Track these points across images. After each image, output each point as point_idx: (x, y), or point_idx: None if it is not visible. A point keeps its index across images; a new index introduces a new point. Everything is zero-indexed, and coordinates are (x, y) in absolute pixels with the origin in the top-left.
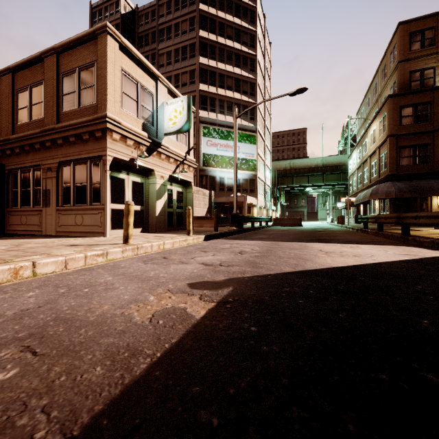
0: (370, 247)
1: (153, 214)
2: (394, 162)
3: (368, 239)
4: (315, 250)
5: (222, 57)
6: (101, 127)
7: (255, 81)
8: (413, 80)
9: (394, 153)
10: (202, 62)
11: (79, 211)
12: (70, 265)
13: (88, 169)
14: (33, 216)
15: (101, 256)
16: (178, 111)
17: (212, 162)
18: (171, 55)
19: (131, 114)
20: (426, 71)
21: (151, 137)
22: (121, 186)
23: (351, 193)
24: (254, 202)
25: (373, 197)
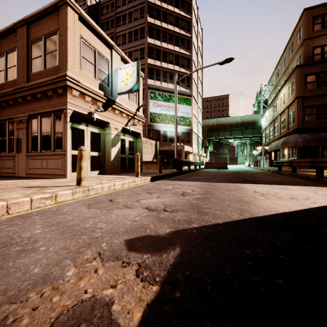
0: (296, 188)
1: (108, 159)
2: (301, 118)
3: (288, 179)
4: (251, 192)
5: (165, 38)
6: (62, 84)
7: (190, 57)
8: (316, 54)
9: (300, 111)
10: (149, 41)
11: (45, 156)
12: (12, 210)
13: (52, 120)
14: (8, 160)
15: (50, 198)
16: (129, 74)
17: (157, 119)
18: (125, 37)
19: (89, 76)
20: (326, 47)
21: (106, 95)
22: (81, 136)
23: (264, 143)
24: (189, 150)
25: (284, 146)
